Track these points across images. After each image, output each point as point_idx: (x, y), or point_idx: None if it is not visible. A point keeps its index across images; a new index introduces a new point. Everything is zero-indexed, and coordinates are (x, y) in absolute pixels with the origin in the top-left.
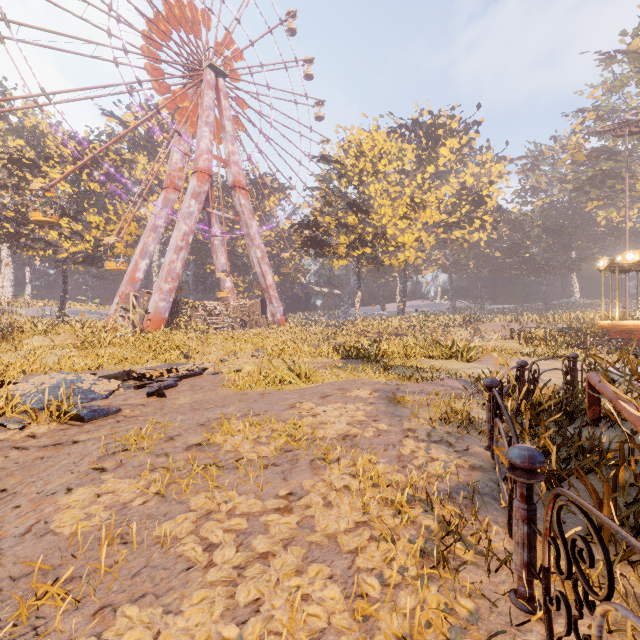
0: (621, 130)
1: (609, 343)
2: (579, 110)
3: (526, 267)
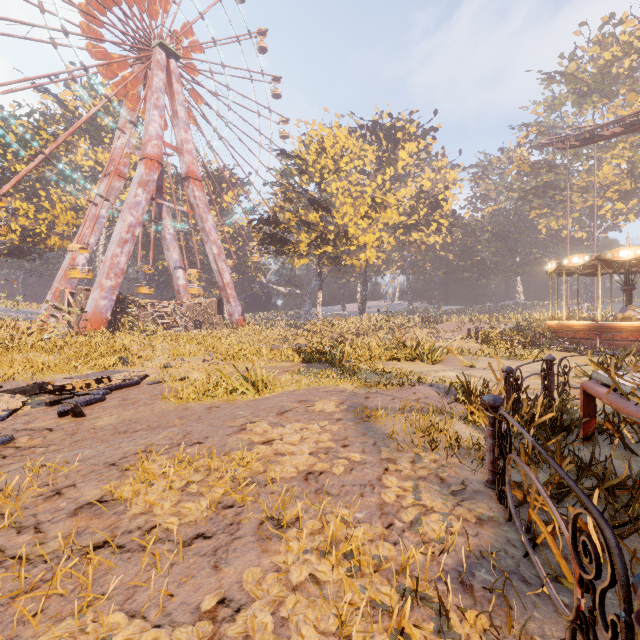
0: (563, 143)
1: (557, 342)
2: (524, 124)
3: (477, 270)
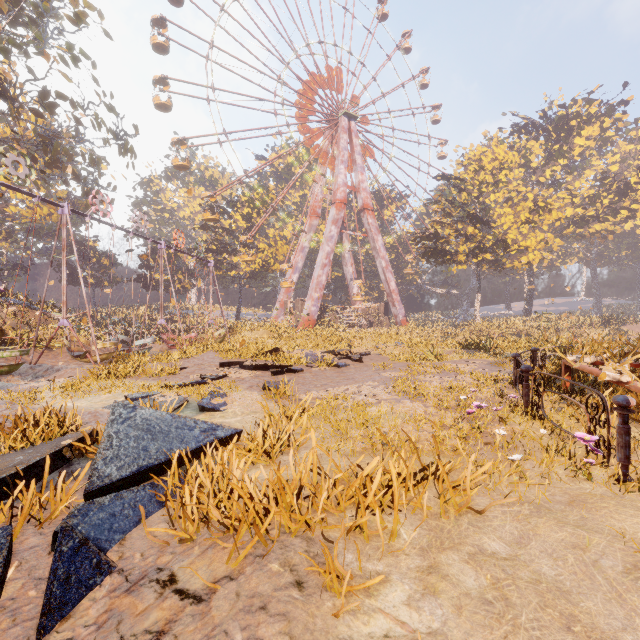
0: None
1: None
2: None
3: None
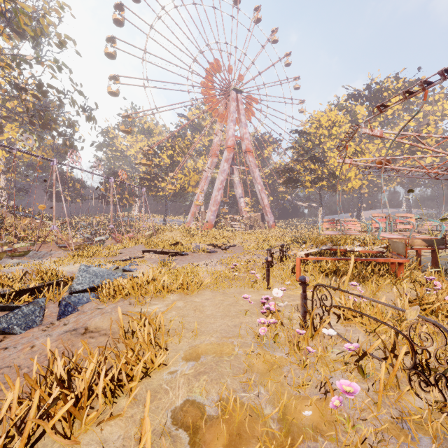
0: None
1: None
2: None
3: None
